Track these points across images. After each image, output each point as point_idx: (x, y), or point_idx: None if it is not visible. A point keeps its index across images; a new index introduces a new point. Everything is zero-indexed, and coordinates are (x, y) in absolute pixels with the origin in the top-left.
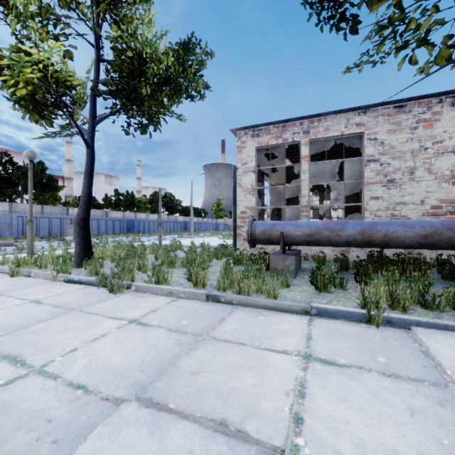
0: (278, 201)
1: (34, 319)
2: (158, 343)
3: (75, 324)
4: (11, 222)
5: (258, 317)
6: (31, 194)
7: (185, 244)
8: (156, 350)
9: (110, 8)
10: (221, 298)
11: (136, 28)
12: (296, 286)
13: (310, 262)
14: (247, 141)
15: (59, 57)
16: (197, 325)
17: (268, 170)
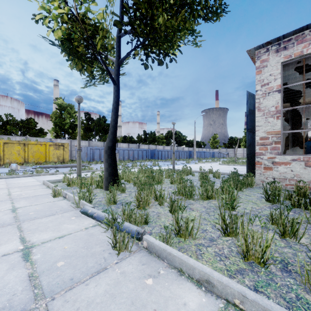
0: (284, 129)
1: None
2: None
3: None
4: (87, 152)
5: None
6: (79, 129)
7: (192, 168)
8: None
9: None
10: None
11: None
12: None
13: None
14: (268, 58)
15: None
16: None
17: None
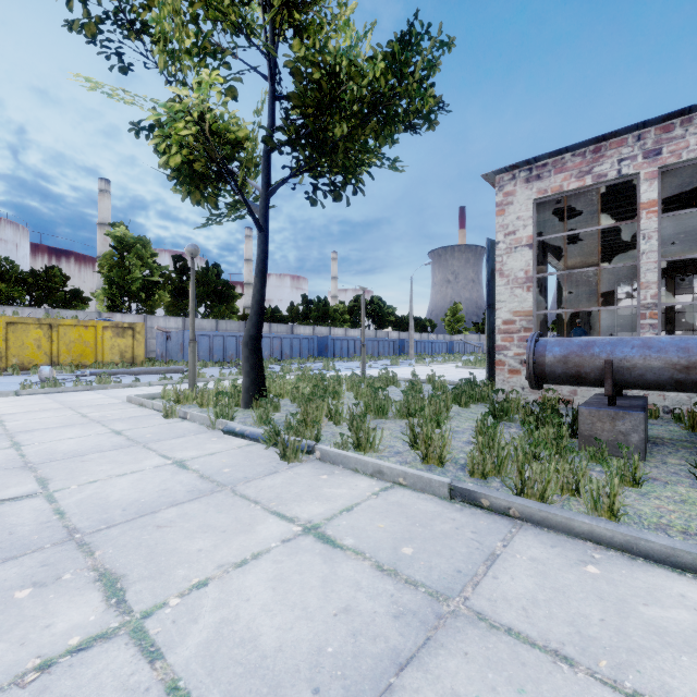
0: (572, 301)
1: (167, 498)
2: (353, 603)
3: (219, 519)
4: (183, 343)
5: (582, 566)
6: (193, 304)
7: (401, 375)
8: (348, 625)
9: (288, 10)
10: (482, 498)
11: (327, 37)
12: (654, 482)
13: (665, 423)
14: (515, 190)
15: (217, 96)
16: (437, 566)
17: (554, 244)
